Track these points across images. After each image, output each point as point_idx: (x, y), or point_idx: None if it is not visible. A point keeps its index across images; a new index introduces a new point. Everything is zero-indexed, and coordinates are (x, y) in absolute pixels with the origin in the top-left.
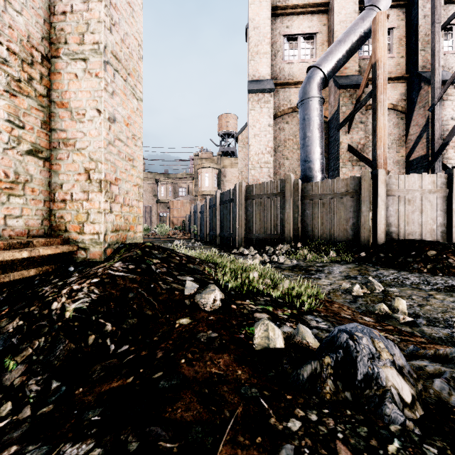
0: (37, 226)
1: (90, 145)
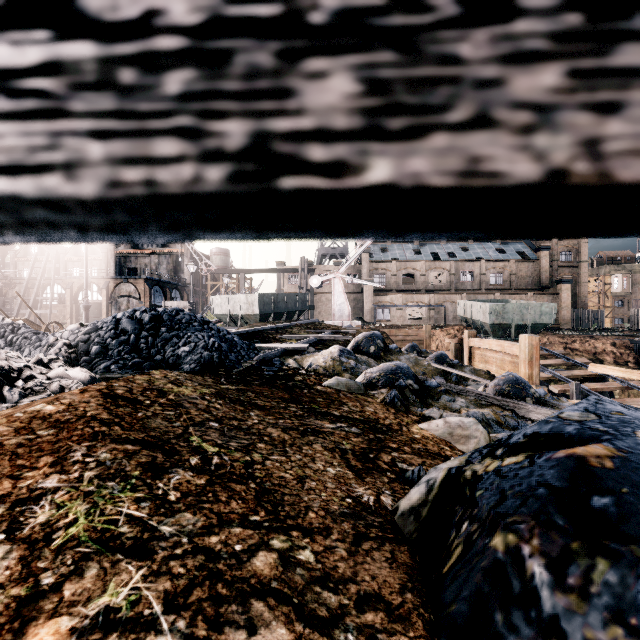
0: (557, 323)
1: (561, 316)
